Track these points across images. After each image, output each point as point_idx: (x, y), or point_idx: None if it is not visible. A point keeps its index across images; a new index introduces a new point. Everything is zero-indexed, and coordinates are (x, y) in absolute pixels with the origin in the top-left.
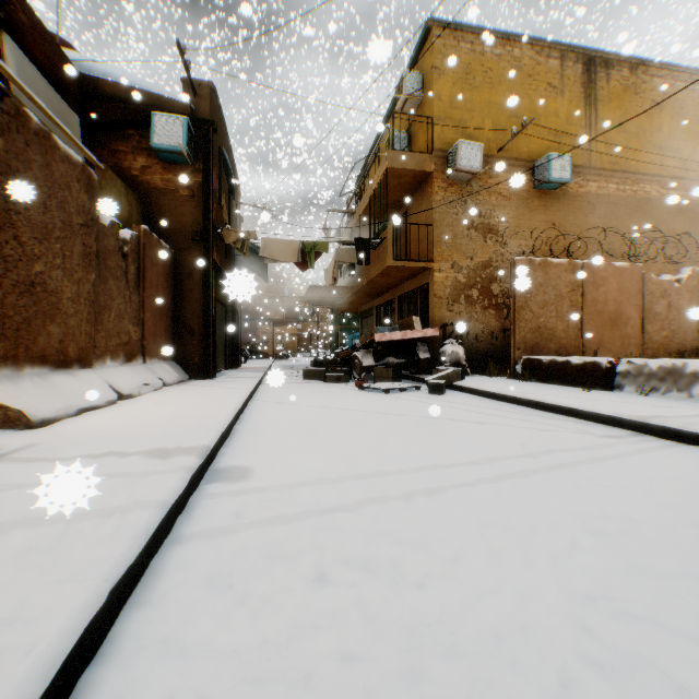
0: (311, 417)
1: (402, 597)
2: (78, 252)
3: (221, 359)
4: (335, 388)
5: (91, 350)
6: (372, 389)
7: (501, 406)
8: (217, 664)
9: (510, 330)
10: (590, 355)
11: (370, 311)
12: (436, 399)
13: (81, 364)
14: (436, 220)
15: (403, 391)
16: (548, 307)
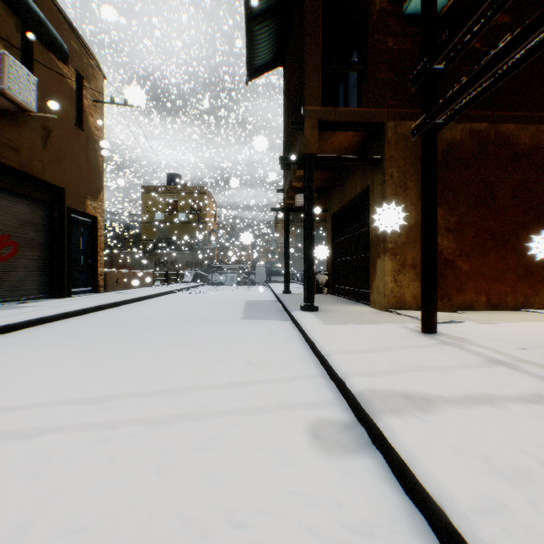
0: None
1: (225, 356)
2: None
3: None
4: None
5: None
6: None
7: None
8: (281, 352)
9: None
10: None
11: None
12: None
13: None
14: None
15: None
16: None
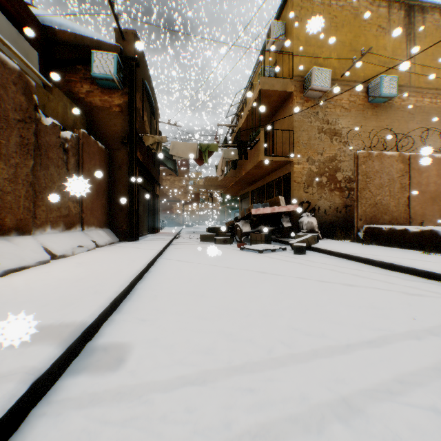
0: (202, 276)
1: None
2: (14, 142)
3: (145, 227)
4: (223, 248)
5: (29, 220)
6: (250, 250)
7: (358, 267)
8: None
9: (350, 206)
10: (415, 224)
11: (247, 194)
12: (301, 258)
13: (19, 231)
14: (295, 126)
15: (273, 251)
16: (383, 188)
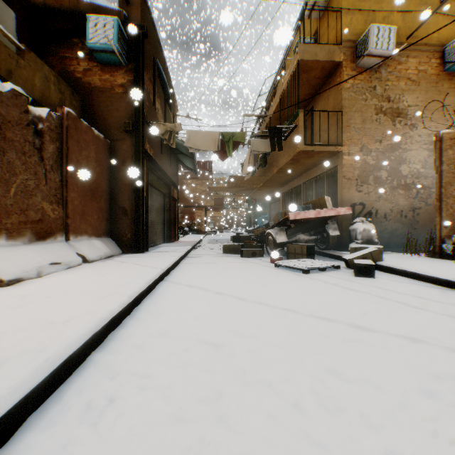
0: (220, 327)
1: None
2: None
3: (159, 235)
4: (251, 264)
5: None
6: (290, 268)
7: None
8: None
9: (418, 209)
10: None
11: (277, 197)
12: (372, 285)
13: None
14: (345, 106)
15: (323, 271)
16: None
